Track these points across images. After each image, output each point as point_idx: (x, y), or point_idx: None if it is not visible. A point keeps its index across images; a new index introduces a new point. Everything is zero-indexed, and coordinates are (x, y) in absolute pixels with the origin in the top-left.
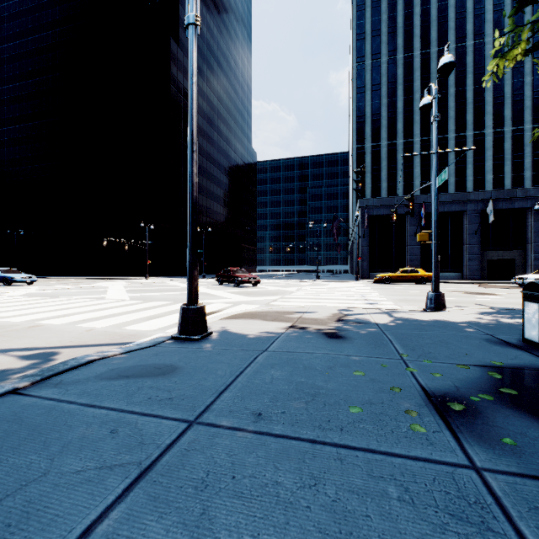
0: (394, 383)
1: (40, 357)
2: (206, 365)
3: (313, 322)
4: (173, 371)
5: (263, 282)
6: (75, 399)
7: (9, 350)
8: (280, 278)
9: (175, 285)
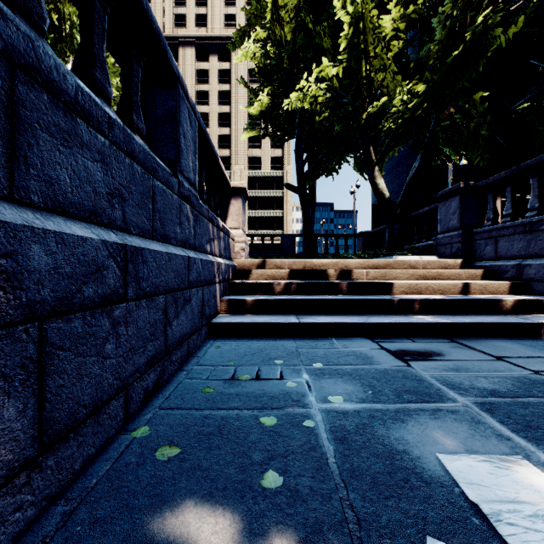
0: None
1: None
2: None
3: None
4: None
5: None
6: None
7: None
8: None
9: None
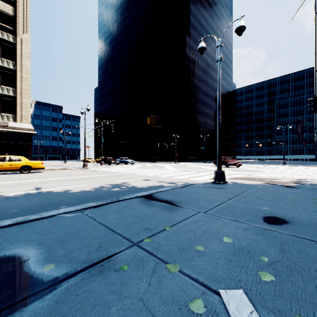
0: (315, 198)
1: (172, 184)
2: (232, 188)
3: (278, 183)
4: (222, 188)
5: (242, 165)
6: (199, 190)
7: (161, 181)
8: (254, 163)
9: (192, 165)
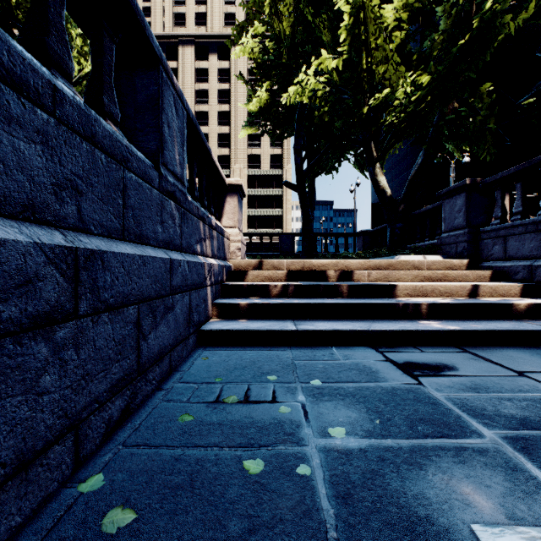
0: None
1: None
2: None
3: None
4: None
5: None
6: None
7: None
8: None
9: None
